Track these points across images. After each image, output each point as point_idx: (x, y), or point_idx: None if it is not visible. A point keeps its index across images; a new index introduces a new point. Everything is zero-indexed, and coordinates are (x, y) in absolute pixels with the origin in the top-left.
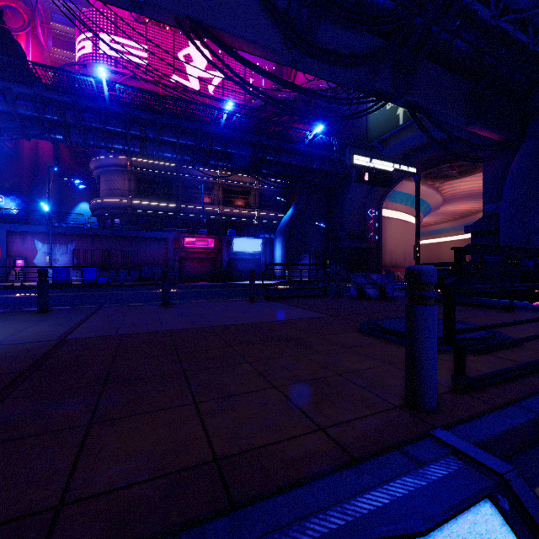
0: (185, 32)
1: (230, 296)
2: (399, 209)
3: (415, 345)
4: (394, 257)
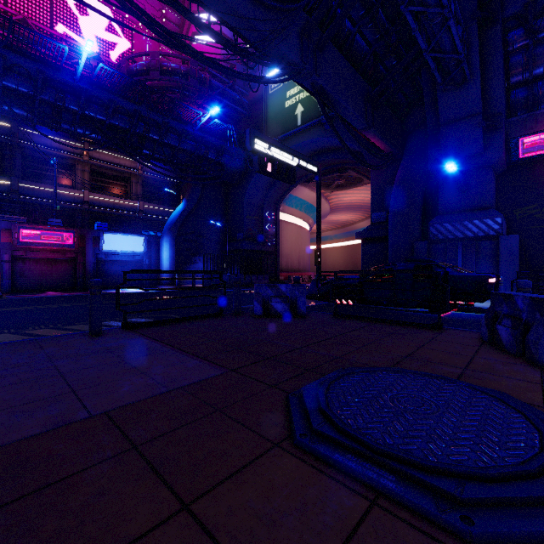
0: None
1: (71, 320)
2: (295, 214)
3: None
4: (290, 261)
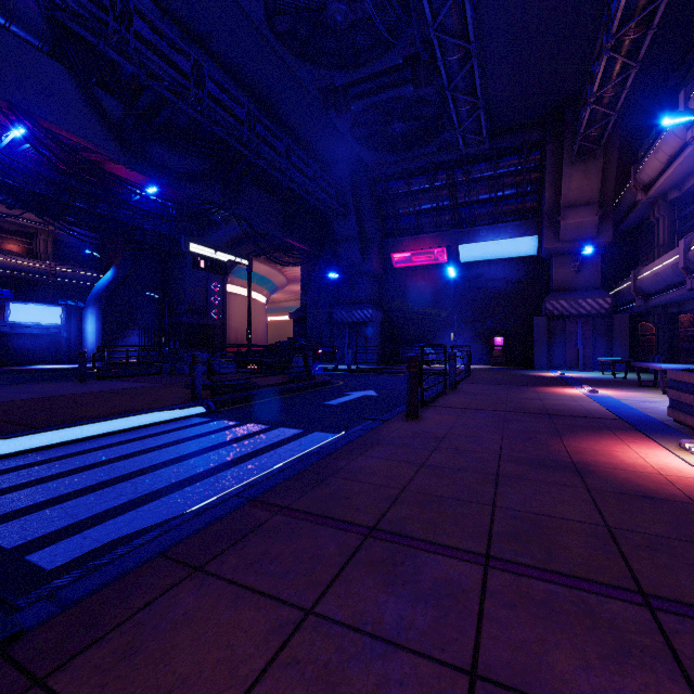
0: (4, 113)
1: (40, 381)
2: (245, 285)
3: (194, 379)
4: (240, 335)
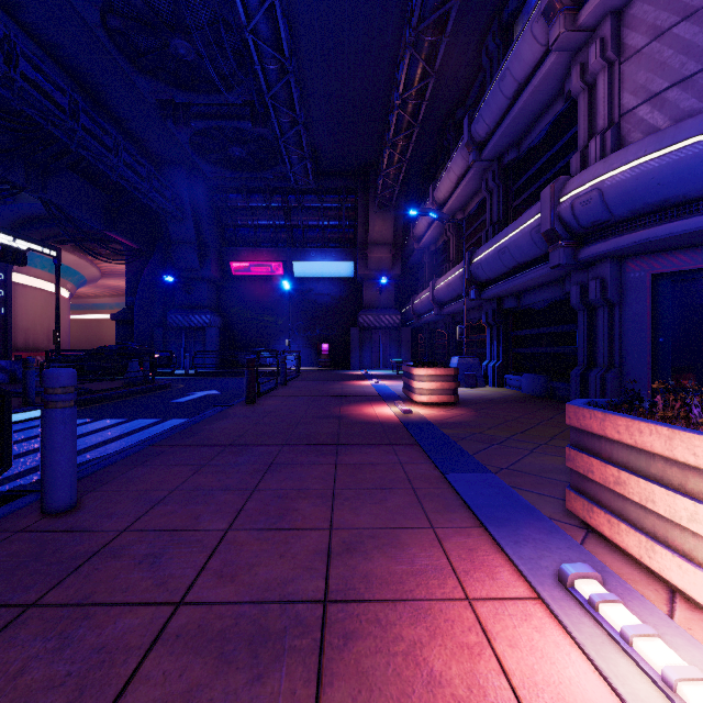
0: None
1: None
2: (41, 276)
3: (27, 384)
4: (33, 337)
